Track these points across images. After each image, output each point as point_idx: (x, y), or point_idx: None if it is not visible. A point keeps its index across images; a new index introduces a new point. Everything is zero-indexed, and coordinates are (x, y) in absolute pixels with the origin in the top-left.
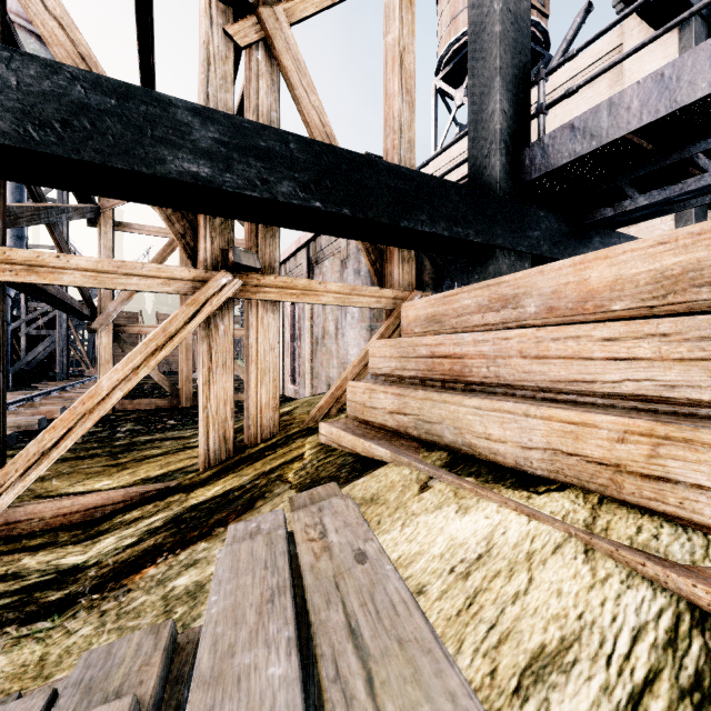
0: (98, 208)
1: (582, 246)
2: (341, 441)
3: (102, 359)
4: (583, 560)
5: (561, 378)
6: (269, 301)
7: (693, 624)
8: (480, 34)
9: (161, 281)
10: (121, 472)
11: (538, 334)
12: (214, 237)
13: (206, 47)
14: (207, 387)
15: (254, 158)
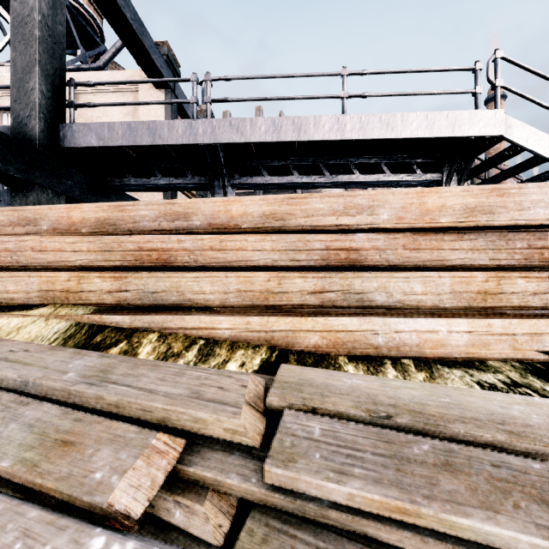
0: None
1: (104, 197)
2: None
3: None
4: (44, 322)
5: (53, 260)
6: None
7: (75, 326)
8: (22, 25)
9: None
10: None
11: (41, 239)
12: None
13: None
14: None
15: None
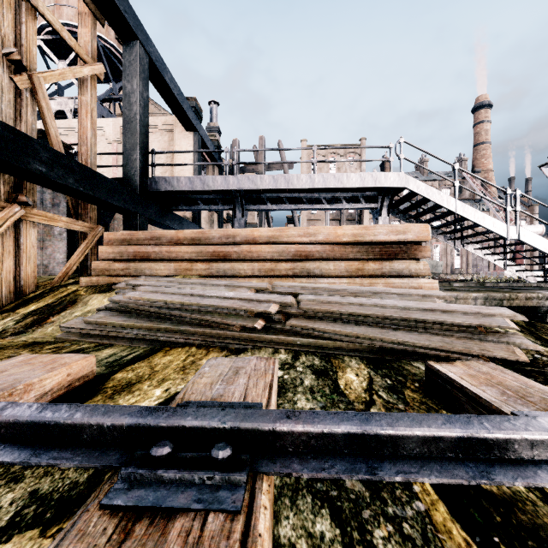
0: None
1: (165, 217)
2: (100, 281)
3: None
4: None
5: (175, 257)
6: (32, 222)
7: None
8: (130, 123)
9: None
10: None
11: (170, 247)
12: (5, 184)
13: (1, 82)
14: (1, 263)
15: (61, 167)
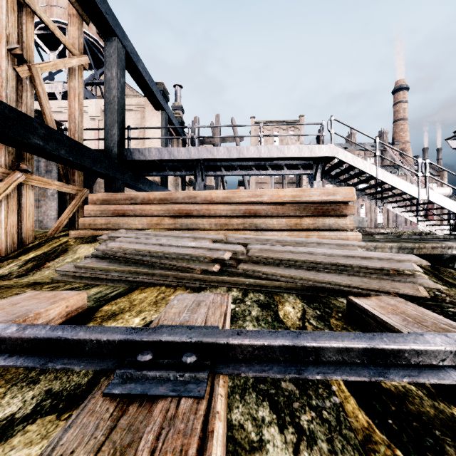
0: None
1: (138, 181)
2: (86, 234)
3: None
4: None
5: (147, 214)
6: (31, 185)
7: None
8: (110, 104)
9: None
10: None
11: (143, 206)
12: (10, 155)
13: (6, 72)
14: (6, 219)
15: (55, 141)
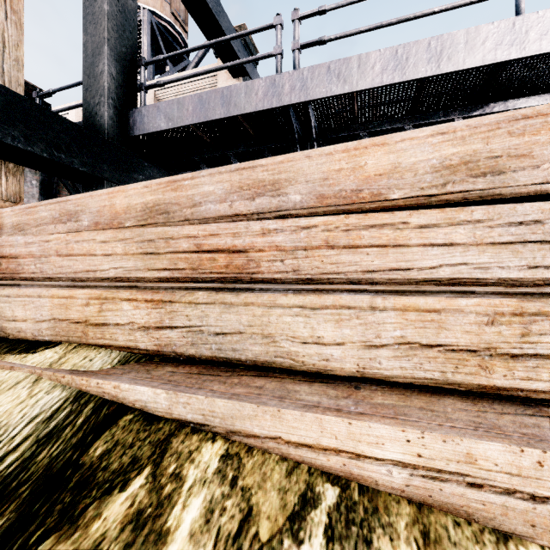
0: None
1: None
2: None
3: None
4: (29, 387)
5: (80, 269)
6: None
7: (72, 401)
8: (93, 3)
9: None
10: None
11: (67, 238)
12: None
13: None
14: None
15: None
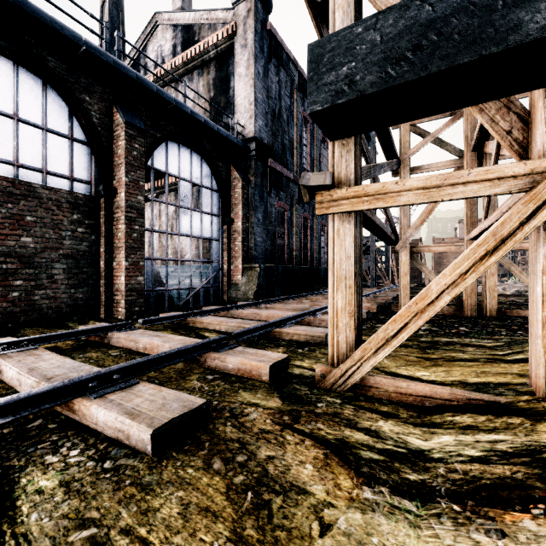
0: (399, 161)
1: None
2: None
3: (401, 272)
4: None
5: None
6: None
7: None
8: None
9: (488, 183)
10: (435, 367)
11: None
12: None
13: None
14: None
15: None
